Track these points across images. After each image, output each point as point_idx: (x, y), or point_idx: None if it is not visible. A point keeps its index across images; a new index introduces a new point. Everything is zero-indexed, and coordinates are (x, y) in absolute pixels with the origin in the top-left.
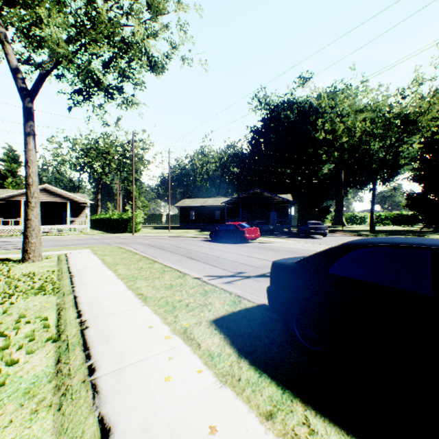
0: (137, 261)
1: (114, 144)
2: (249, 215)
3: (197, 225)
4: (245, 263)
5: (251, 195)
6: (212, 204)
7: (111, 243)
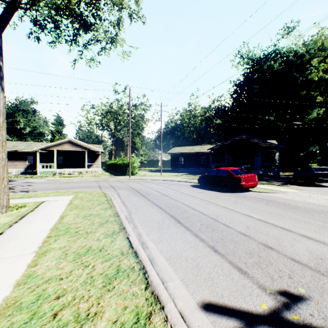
0: (98, 226)
1: (122, 107)
2: (233, 160)
3: (185, 169)
4: (273, 247)
5: (236, 141)
6: (198, 151)
7: (103, 187)
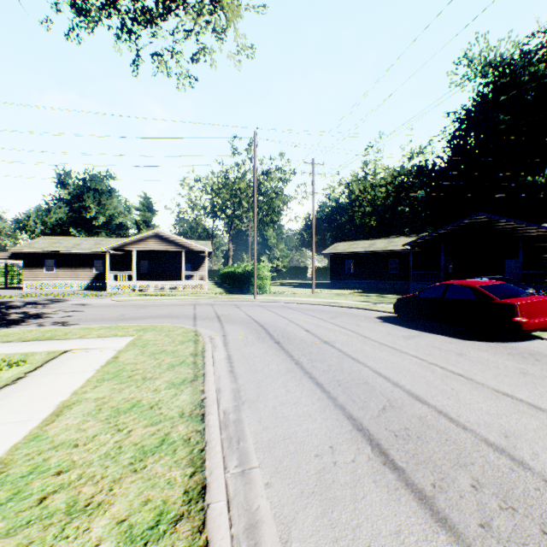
0: (123, 469)
1: (244, 176)
2: (455, 265)
3: (357, 282)
4: None
5: (465, 227)
6: (383, 249)
7: (200, 318)
